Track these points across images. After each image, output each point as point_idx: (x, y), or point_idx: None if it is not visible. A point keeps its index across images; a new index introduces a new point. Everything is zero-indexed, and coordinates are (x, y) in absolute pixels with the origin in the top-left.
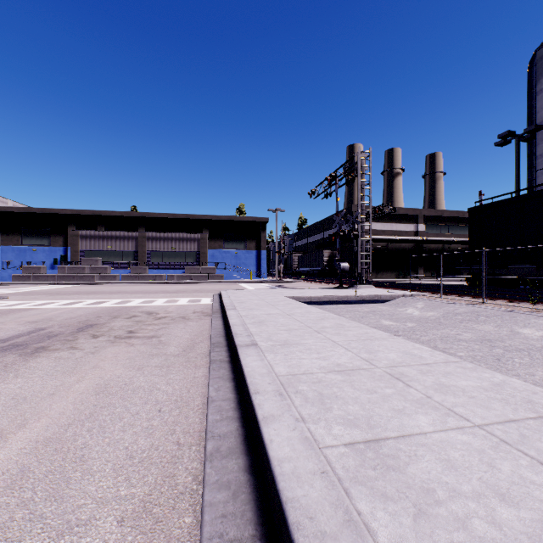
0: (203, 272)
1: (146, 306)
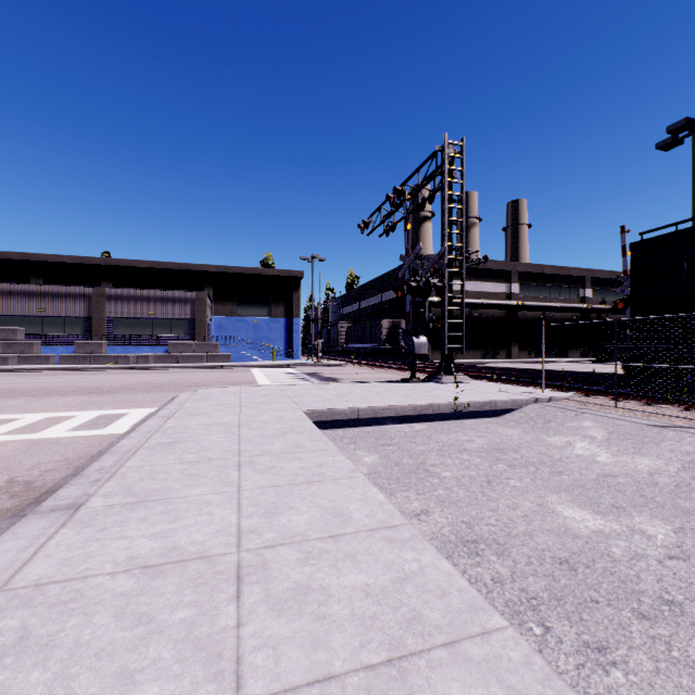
0: (197, 351)
1: None
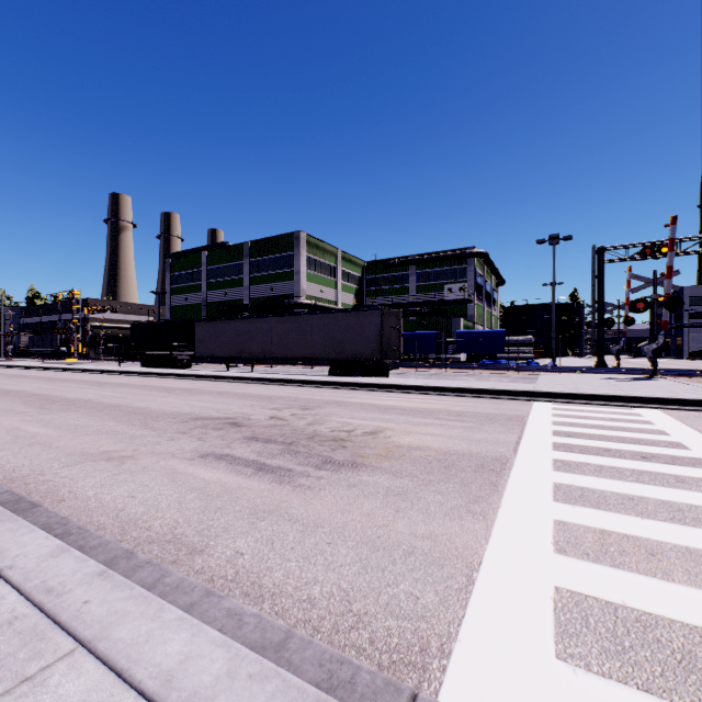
0: None
1: None
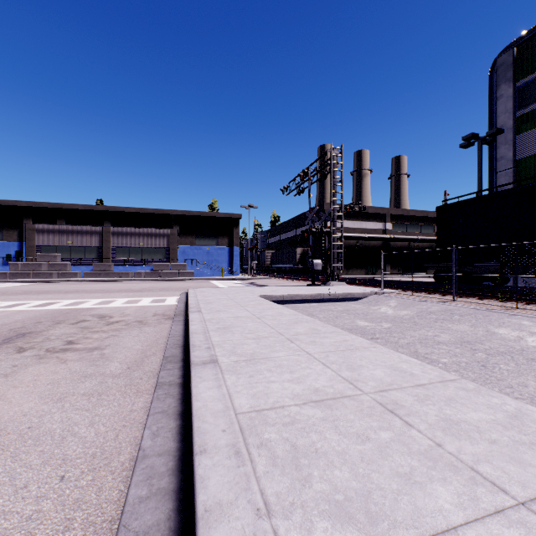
0: (172, 269)
1: (101, 308)
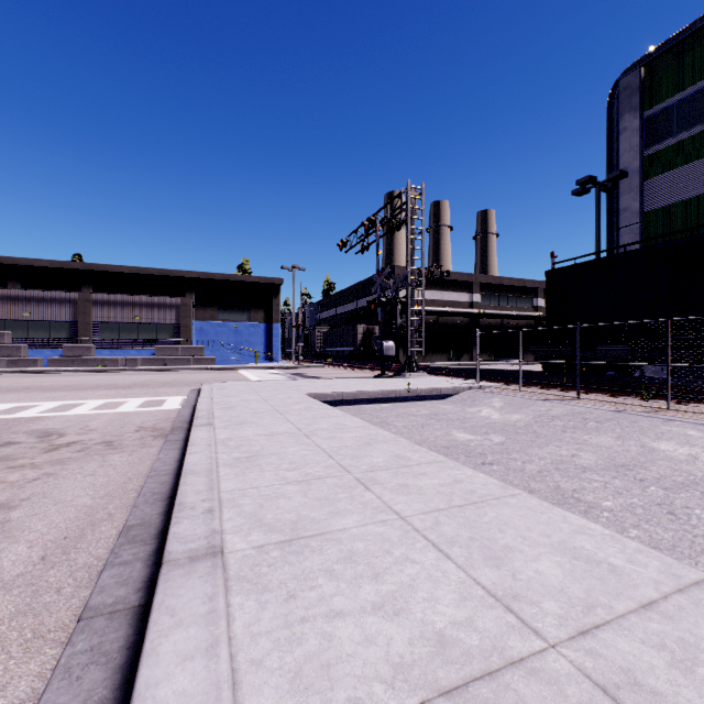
0: (184, 354)
1: (51, 418)
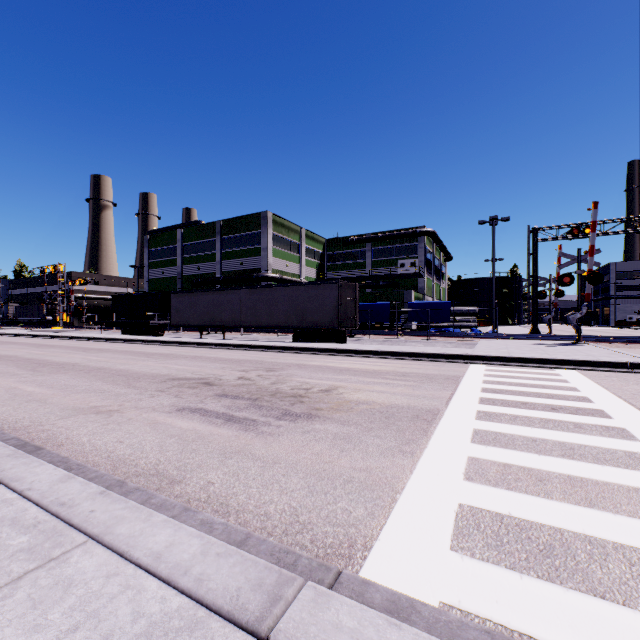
0: None
1: None
